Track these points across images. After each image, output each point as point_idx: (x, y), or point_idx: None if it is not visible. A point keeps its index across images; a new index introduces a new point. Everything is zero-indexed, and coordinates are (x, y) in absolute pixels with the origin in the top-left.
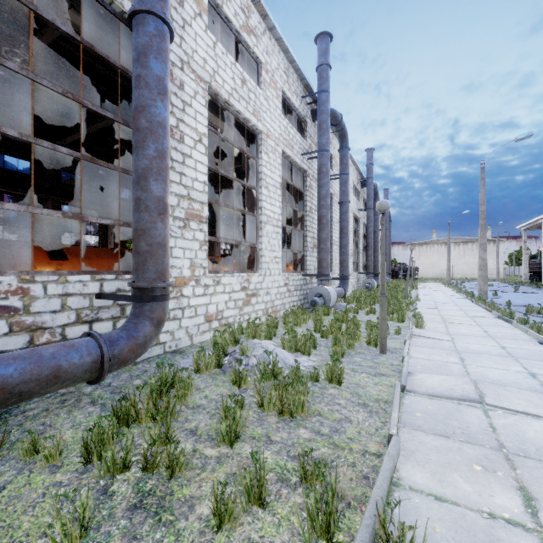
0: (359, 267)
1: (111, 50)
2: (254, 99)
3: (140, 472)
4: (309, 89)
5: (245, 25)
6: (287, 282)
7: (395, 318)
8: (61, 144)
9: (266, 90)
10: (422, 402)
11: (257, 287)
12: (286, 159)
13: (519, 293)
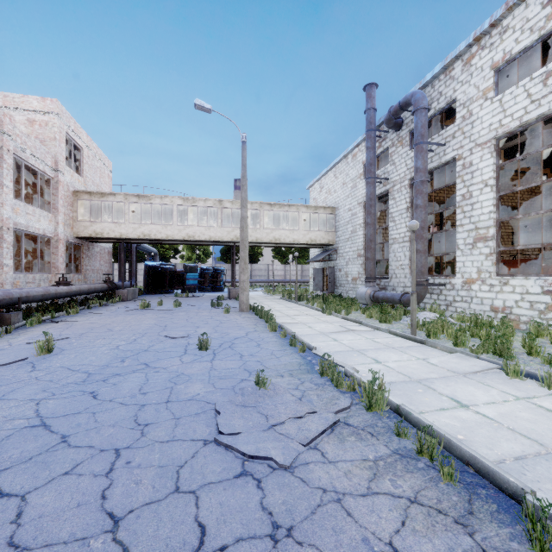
0: None
1: None
2: None
3: None
4: None
5: (551, 12)
6: None
7: None
8: None
9: None
10: (353, 324)
11: None
12: None
13: None
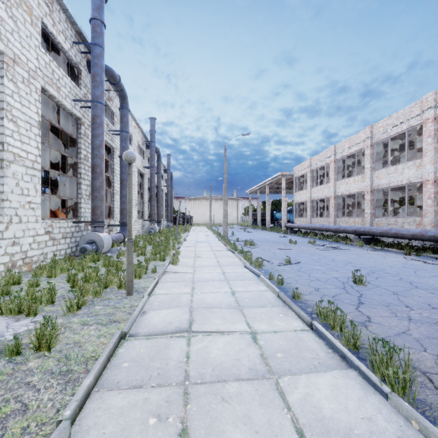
0: (144, 215)
1: None
2: None
3: None
4: (83, 38)
5: None
6: (50, 229)
7: (159, 258)
8: None
9: (13, 8)
10: (138, 346)
11: None
12: (50, 98)
13: (246, 232)
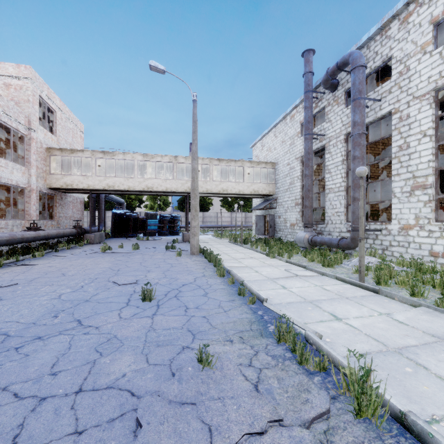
0: None
1: None
2: None
3: None
4: None
5: None
6: None
7: None
8: None
9: None
10: (297, 269)
11: None
12: None
13: None
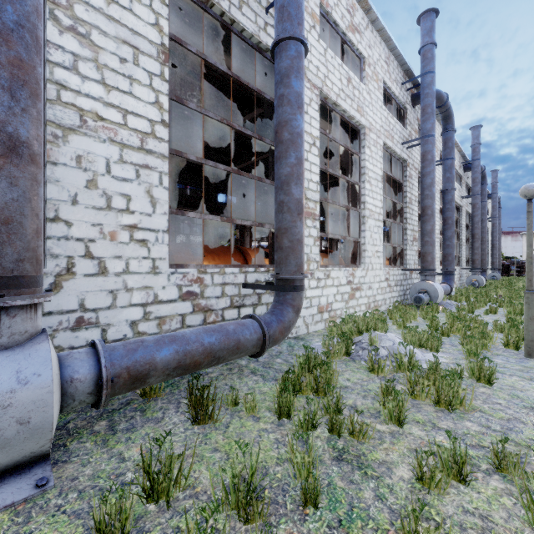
0: (461, 262)
1: (242, 77)
2: (358, 95)
3: (325, 433)
4: (409, 74)
5: (350, 24)
6: (387, 276)
7: None
8: (177, 161)
9: (369, 84)
10: None
11: (360, 281)
12: (386, 150)
13: None
